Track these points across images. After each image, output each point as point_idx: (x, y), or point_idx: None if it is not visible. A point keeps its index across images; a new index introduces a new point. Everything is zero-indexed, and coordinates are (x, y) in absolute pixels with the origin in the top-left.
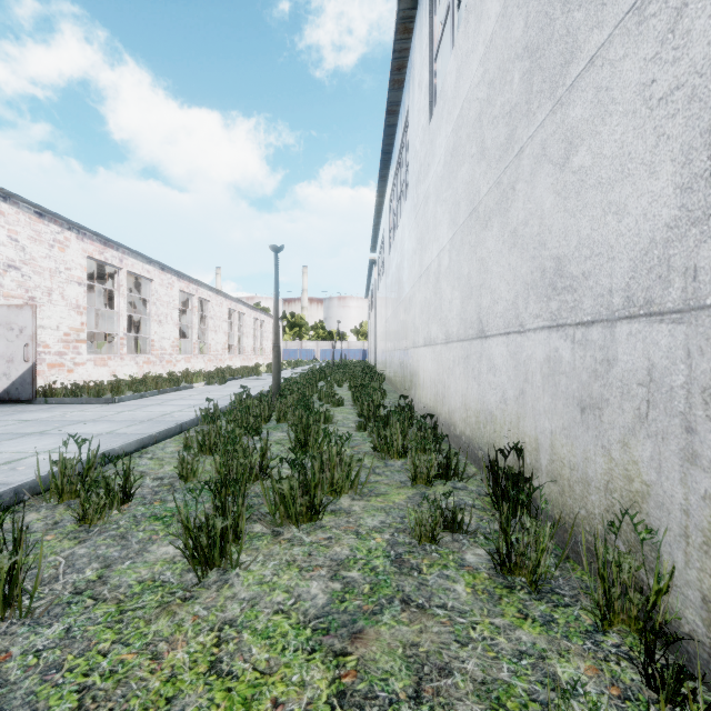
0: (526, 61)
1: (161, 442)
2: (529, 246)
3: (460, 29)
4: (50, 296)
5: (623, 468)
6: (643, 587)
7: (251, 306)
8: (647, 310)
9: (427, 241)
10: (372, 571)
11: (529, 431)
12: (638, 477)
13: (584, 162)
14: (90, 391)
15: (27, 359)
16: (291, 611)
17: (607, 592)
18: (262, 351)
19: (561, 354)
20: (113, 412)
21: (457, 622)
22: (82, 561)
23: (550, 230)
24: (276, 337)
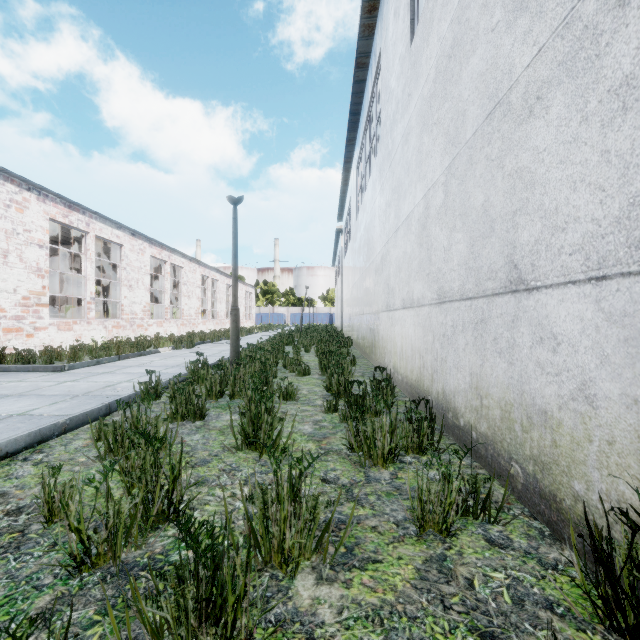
0: None
1: (73, 431)
2: None
3: None
4: (6, 257)
5: None
6: None
7: (224, 273)
8: None
9: (406, 186)
10: None
11: None
12: None
13: None
14: (42, 357)
15: None
16: None
17: None
18: None
19: None
20: (53, 383)
21: None
22: None
23: None
24: (234, 299)
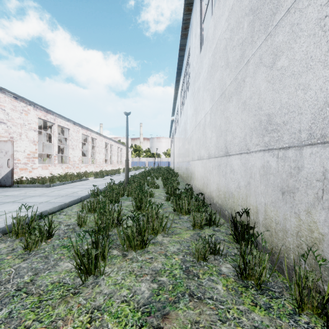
0: (250, 16)
1: (70, 206)
2: (252, 109)
3: (215, 5)
4: (20, 136)
5: (307, 225)
6: (320, 289)
7: (116, 141)
8: (322, 140)
9: (199, 110)
10: (173, 277)
11: (252, 203)
12: (316, 230)
13: (284, 64)
14: (39, 181)
15: (9, 166)
16: (130, 301)
17: (300, 293)
18: (121, 162)
19: (270, 164)
20: (49, 191)
21: (219, 308)
22: (23, 271)
23: (264, 100)
24: (126, 155)
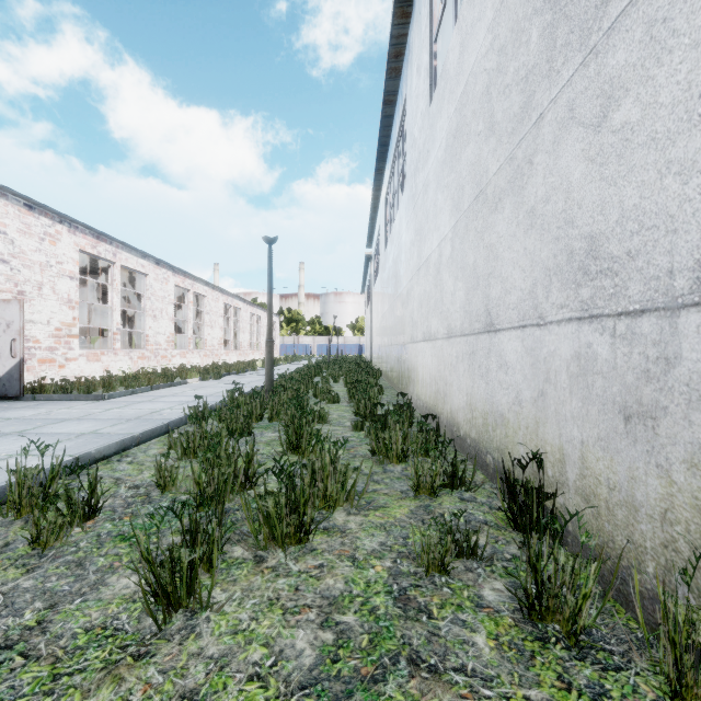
0: (547, 14)
1: (145, 443)
2: (551, 225)
3: None
4: (40, 290)
5: (691, 495)
6: None
7: (248, 301)
8: None
9: (426, 231)
10: (372, 614)
11: (551, 439)
12: None
13: (630, 117)
14: (80, 387)
15: (14, 354)
16: (270, 677)
17: (678, 661)
18: (259, 346)
19: (596, 351)
20: (101, 410)
21: (481, 696)
22: (24, 598)
23: (580, 204)
24: (269, 331)
